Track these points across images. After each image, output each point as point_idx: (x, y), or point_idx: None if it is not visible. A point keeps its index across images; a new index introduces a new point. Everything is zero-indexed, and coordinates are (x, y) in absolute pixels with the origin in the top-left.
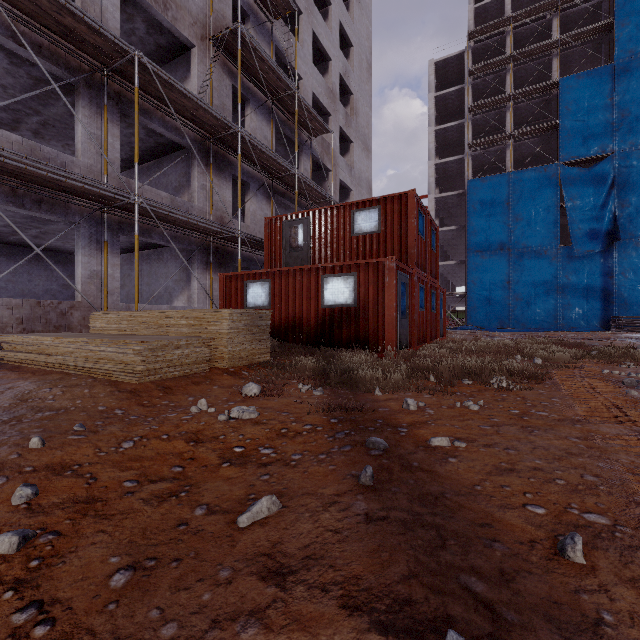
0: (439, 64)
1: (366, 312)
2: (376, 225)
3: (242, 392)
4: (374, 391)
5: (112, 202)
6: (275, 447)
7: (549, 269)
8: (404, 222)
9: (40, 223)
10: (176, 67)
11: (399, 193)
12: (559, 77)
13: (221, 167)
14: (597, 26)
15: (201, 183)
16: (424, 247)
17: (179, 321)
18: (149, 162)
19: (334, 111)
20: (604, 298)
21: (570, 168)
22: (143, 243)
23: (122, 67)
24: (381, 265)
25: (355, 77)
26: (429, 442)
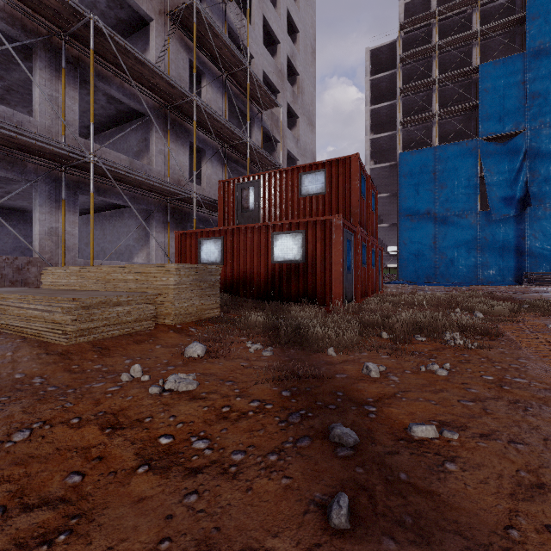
0: (374, 52)
1: (314, 268)
2: (322, 187)
3: (185, 353)
4: (327, 351)
5: (69, 161)
6: (212, 437)
7: (470, 231)
8: (348, 184)
9: (2, 183)
10: (136, 40)
11: (343, 157)
12: (478, 63)
13: (178, 134)
14: (511, 19)
15: (159, 148)
16: (366, 208)
17: (126, 276)
18: (111, 129)
19: (282, 89)
20: (517, 256)
21: (488, 143)
22: (105, 204)
23: (79, 32)
24: (328, 223)
25: (301, 60)
26: (409, 431)
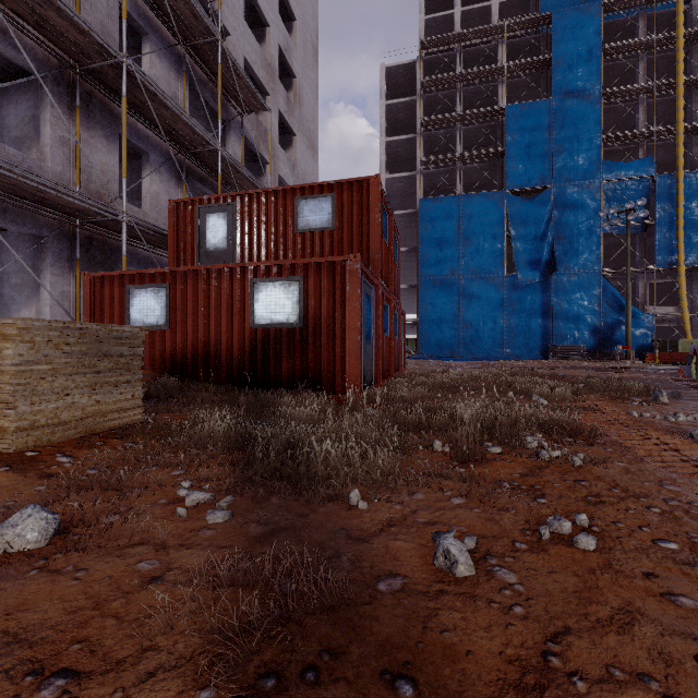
0: (390, 70)
1: (317, 335)
2: (329, 219)
3: None
4: (349, 497)
5: None
6: None
7: (496, 297)
8: (366, 217)
9: None
10: None
11: (359, 178)
12: (505, 104)
13: (98, 118)
14: (537, 60)
15: (59, 134)
16: (387, 255)
17: None
18: None
19: (273, 90)
20: (543, 327)
21: (515, 197)
22: None
23: None
24: (339, 266)
25: (299, 58)
26: None
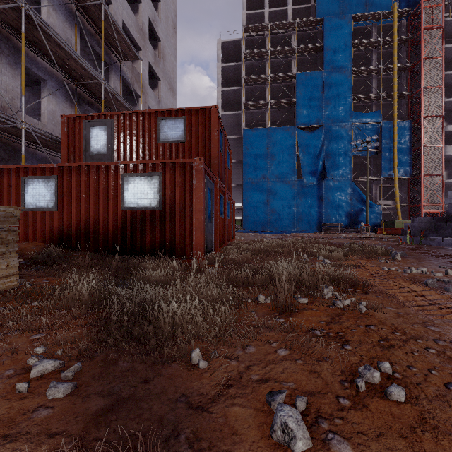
0: (224, 44)
1: (172, 215)
2: (182, 134)
3: None
4: (191, 356)
5: None
6: None
7: (291, 193)
8: (208, 134)
9: None
10: None
11: (203, 107)
12: (296, 72)
13: (2, 49)
14: (315, 46)
15: None
16: (223, 162)
17: None
18: None
19: (144, 47)
20: (319, 212)
21: (302, 130)
22: None
23: None
24: (189, 166)
25: (162, 28)
26: None
